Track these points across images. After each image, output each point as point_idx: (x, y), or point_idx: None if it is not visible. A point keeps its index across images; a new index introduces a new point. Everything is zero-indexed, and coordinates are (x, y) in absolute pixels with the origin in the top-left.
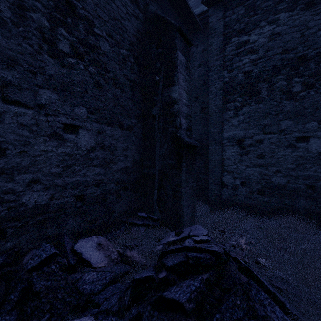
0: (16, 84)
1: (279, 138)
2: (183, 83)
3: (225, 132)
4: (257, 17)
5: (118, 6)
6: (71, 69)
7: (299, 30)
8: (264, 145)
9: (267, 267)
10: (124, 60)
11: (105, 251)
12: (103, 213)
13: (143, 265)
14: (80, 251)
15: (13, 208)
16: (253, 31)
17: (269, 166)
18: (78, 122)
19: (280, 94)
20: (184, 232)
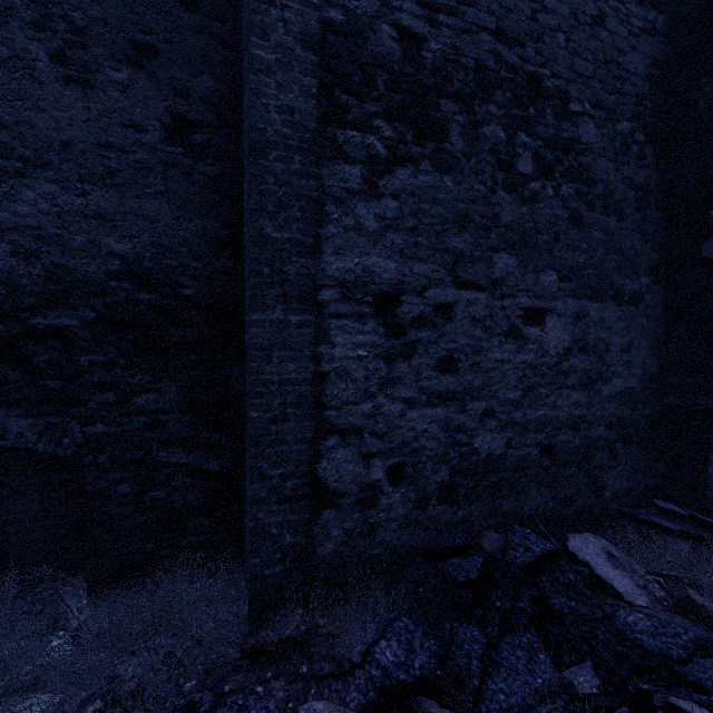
0: (468, 253)
1: None
2: None
3: None
4: None
5: (611, 31)
6: (534, 203)
7: None
8: None
9: None
10: (624, 146)
11: (629, 573)
12: (583, 488)
13: None
14: (582, 558)
15: (465, 456)
16: None
17: None
18: (545, 301)
19: None
20: None
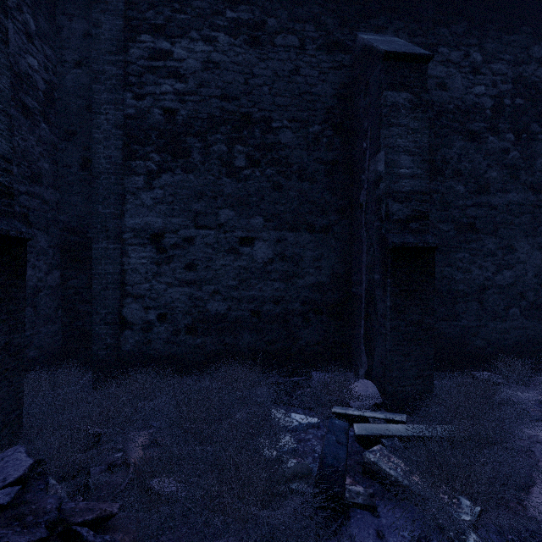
0: None
1: (218, 237)
2: None
3: (128, 216)
4: (185, 18)
5: None
6: None
7: (243, 73)
8: (196, 247)
9: (164, 497)
10: None
11: None
12: None
13: None
14: None
15: None
16: (178, 40)
17: (203, 283)
18: None
19: (219, 165)
20: None
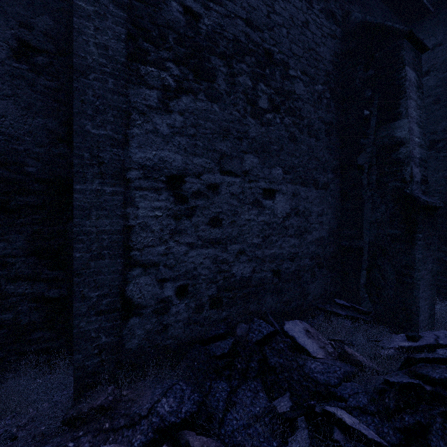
0: (229, 153)
1: None
2: (414, 113)
3: None
4: None
5: (312, 32)
6: (269, 126)
7: None
8: None
9: None
10: (319, 99)
11: (316, 340)
12: (297, 294)
13: (373, 369)
14: (291, 334)
15: (227, 279)
16: None
17: None
18: (275, 185)
19: None
20: (425, 338)
